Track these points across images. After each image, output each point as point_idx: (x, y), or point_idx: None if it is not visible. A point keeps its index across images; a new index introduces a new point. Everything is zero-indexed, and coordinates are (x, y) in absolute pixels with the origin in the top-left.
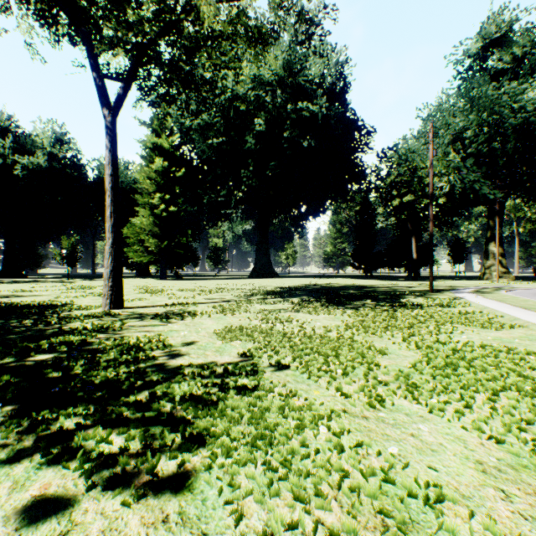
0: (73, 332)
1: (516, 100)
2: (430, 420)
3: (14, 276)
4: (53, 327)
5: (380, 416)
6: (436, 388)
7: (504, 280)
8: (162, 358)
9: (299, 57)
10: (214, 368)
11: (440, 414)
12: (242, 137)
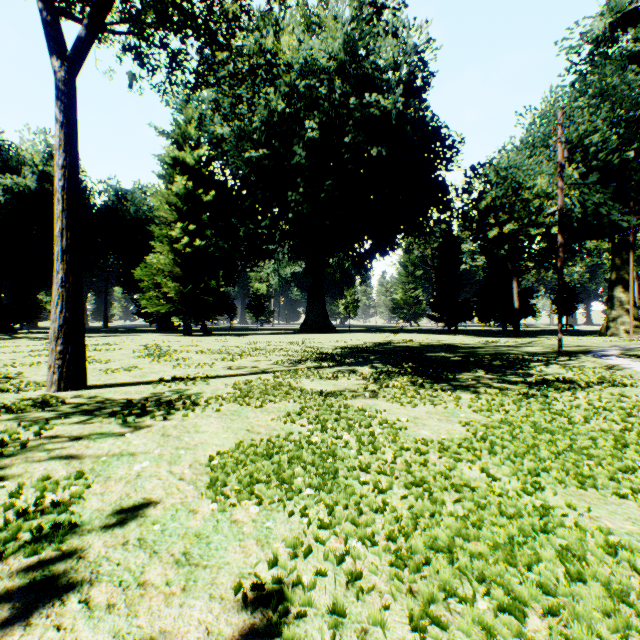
0: None
1: None
2: None
3: None
4: None
5: None
6: None
7: (636, 337)
8: None
9: (366, 32)
10: None
11: None
12: (289, 150)
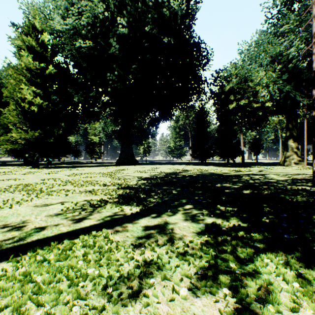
0: None
1: None
2: None
3: None
4: None
5: None
6: None
7: (300, 166)
8: None
9: None
10: None
11: None
12: (108, 45)
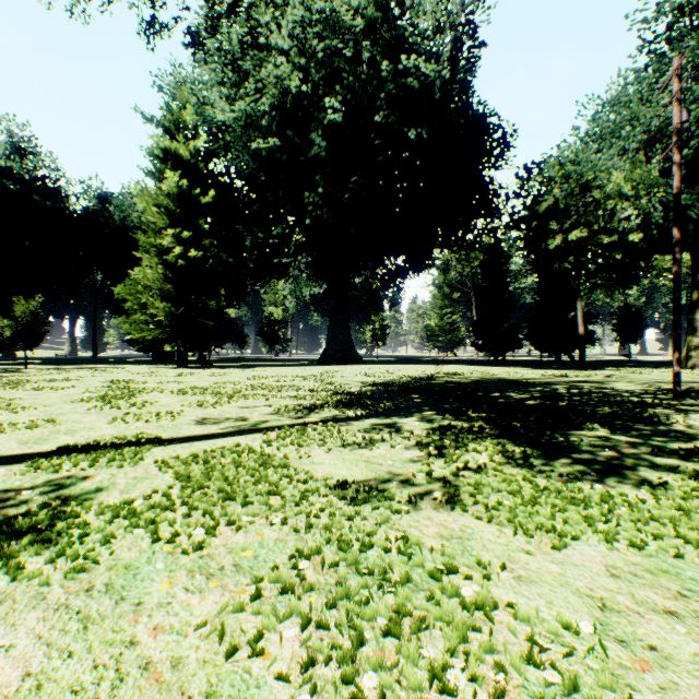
0: None
1: None
2: None
3: None
4: None
5: None
6: None
7: None
8: None
9: None
10: None
11: None
12: (306, 141)
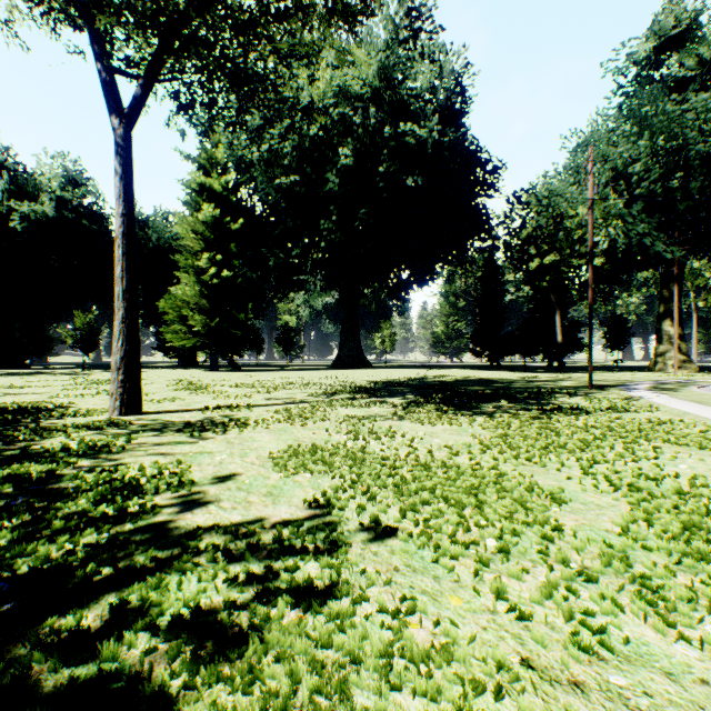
0: (42, 456)
1: (707, 118)
2: None
3: (13, 366)
4: (17, 445)
5: (611, 682)
6: (694, 588)
7: (684, 372)
8: (170, 511)
9: (401, 60)
10: (257, 536)
11: None
12: (322, 176)
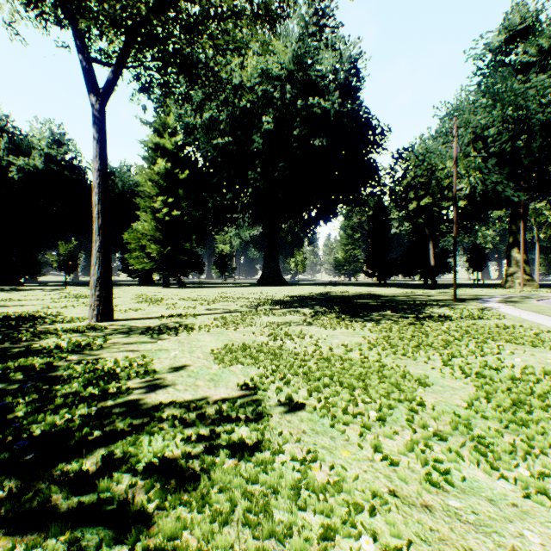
0: (41, 352)
1: (545, 94)
2: (532, 513)
3: (11, 284)
4: (21, 344)
5: (450, 505)
6: (515, 444)
7: (528, 289)
8: (139, 392)
9: (310, 49)
10: (204, 409)
11: (544, 502)
12: (249, 137)
